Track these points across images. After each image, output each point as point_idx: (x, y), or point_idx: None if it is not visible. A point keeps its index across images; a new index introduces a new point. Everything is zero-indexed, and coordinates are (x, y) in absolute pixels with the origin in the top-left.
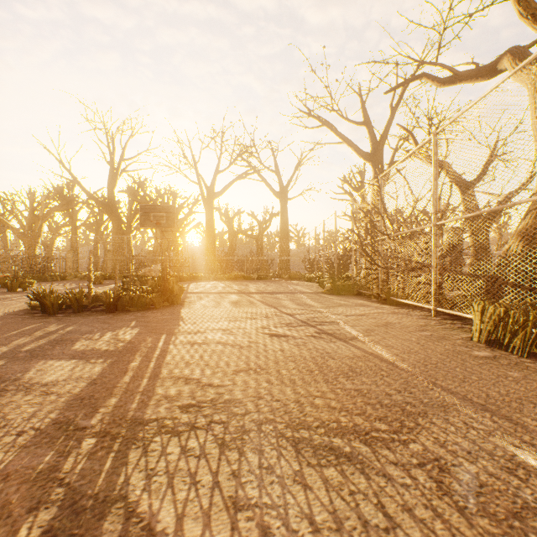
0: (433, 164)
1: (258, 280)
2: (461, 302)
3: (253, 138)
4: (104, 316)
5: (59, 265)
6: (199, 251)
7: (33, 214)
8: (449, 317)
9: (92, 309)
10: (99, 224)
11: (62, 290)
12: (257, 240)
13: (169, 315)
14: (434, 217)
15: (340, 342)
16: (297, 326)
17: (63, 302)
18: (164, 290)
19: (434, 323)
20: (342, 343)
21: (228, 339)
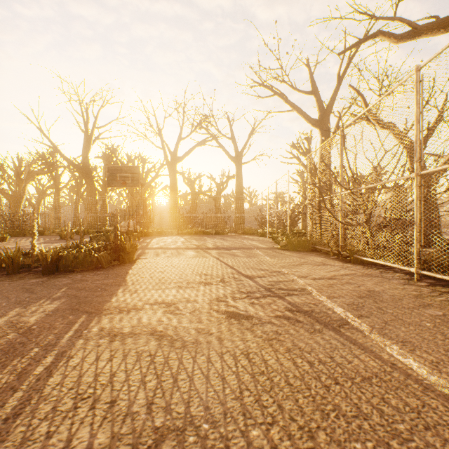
0: (416, 104)
1: (215, 235)
2: (445, 263)
3: (212, 109)
4: (36, 280)
5: (46, 222)
6: (166, 209)
7: (17, 176)
8: (435, 282)
9: (34, 269)
10: (79, 186)
11: (28, 245)
12: (215, 199)
13: (111, 279)
14: (417, 166)
15: (328, 333)
16: (261, 298)
17: (2, 261)
18: (115, 248)
19: (427, 292)
20: (333, 335)
21: (169, 324)
